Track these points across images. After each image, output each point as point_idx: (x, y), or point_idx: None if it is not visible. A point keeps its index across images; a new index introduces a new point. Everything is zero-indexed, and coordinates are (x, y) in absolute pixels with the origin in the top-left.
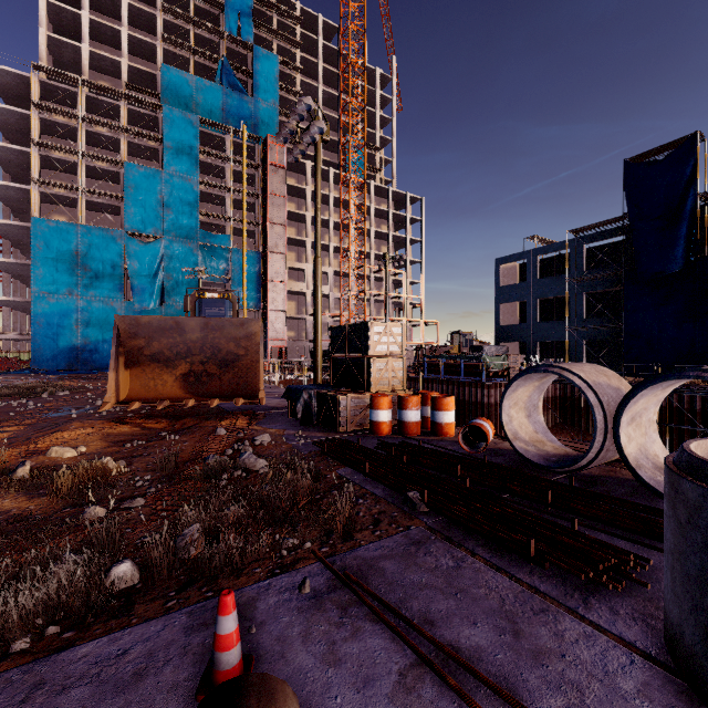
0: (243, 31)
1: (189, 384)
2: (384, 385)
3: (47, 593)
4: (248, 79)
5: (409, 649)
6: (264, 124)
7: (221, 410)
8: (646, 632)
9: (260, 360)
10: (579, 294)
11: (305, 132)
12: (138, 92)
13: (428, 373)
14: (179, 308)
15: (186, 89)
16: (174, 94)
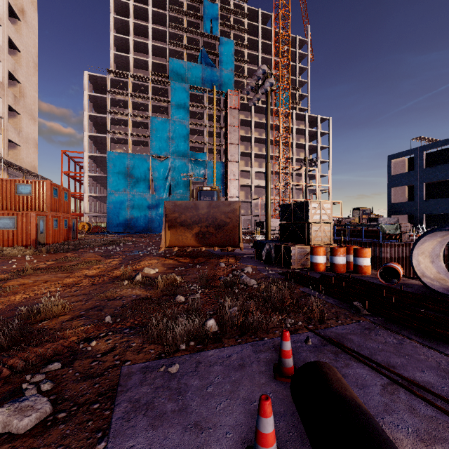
0: (213, 29)
1: (199, 238)
2: (318, 241)
3: (184, 327)
4: (216, 58)
5: (384, 377)
6: (226, 83)
7: (214, 254)
8: None
9: (240, 225)
10: None
11: (261, 86)
12: (157, 76)
13: (337, 236)
14: (179, 197)
15: (182, 70)
16: (175, 74)
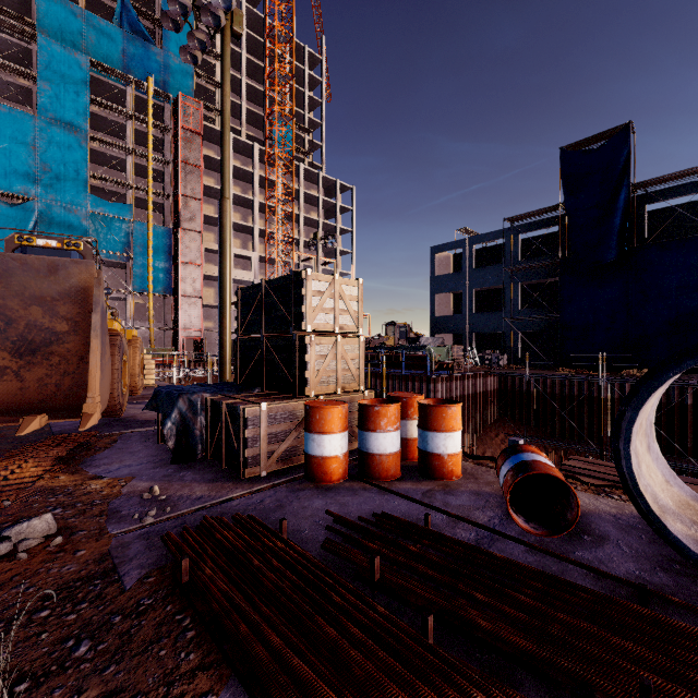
0: None
1: None
2: (329, 384)
3: None
4: (156, 28)
5: None
6: (177, 83)
7: (42, 432)
8: None
9: (91, 339)
10: (514, 285)
11: (204, 6)
12: (3, 15)
13: (365, 366)
14: None
15: (72, 22)
16: (55, 26)
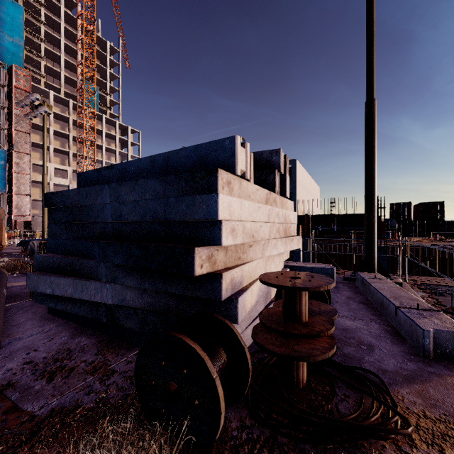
0: None
1: None
2: None
3: None
4: None
5: None
6: (10, 54)
7: None
8: None
9: (3, 227)
10: None
11: (36, 108)
12: None
13: None
14: None
15: None
16: None
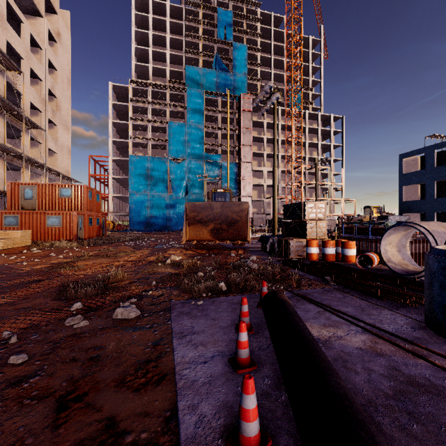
0: (227, 36)
1: (214, 234)
2: (314, 235)
3: (204, 286)
4: (229, 62)
5: (321, 308)
6: (239, 87)
7: (227, 248)
8: (419, 316)
9: (248, 222)
10: None
11: (268, 100)
12: (174, 83)
13: (345, 233)
14: (194, 197)
15: (197, 76)
16: (191, 80)
